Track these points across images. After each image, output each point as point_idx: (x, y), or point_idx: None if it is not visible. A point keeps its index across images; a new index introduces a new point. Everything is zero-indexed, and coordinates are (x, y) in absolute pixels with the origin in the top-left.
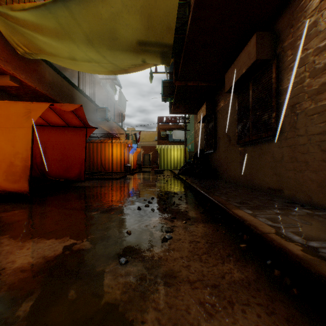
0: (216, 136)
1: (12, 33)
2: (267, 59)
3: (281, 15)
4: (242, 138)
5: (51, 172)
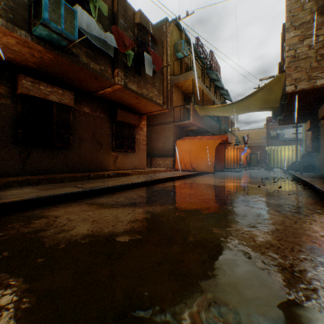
0: (318, 142)
1: (200, 110)
2: None
3: None
4: None
5: None
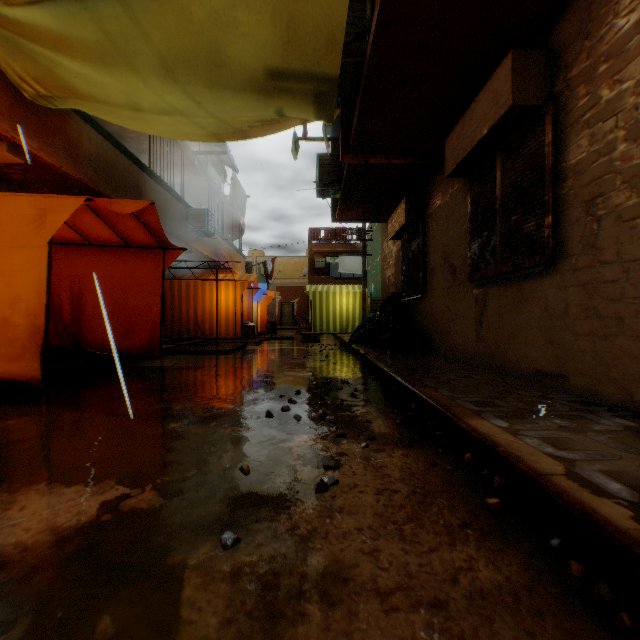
0: (426, 266)
1: (10, 54)
2: (535, 106)
3: (565, 13)
4: (481, 269)
5: (92, 340)
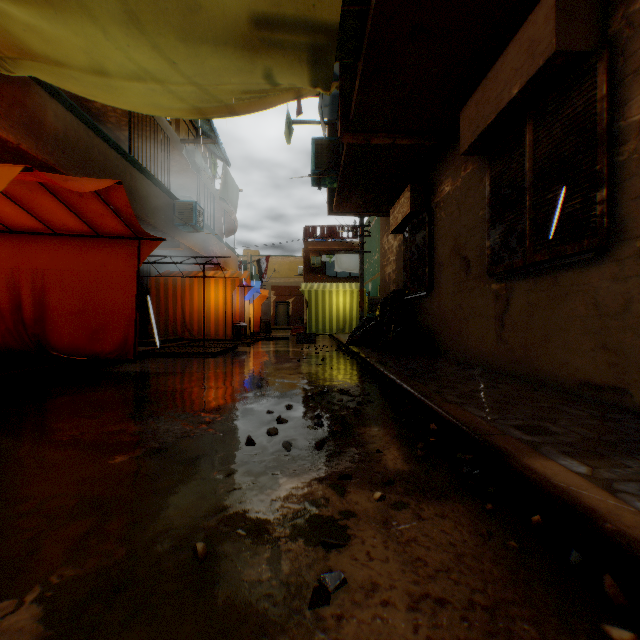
0: (432, 260)
1: None
2: (583, 53)
3: None
4: (504, 260)
5: (58, 342)
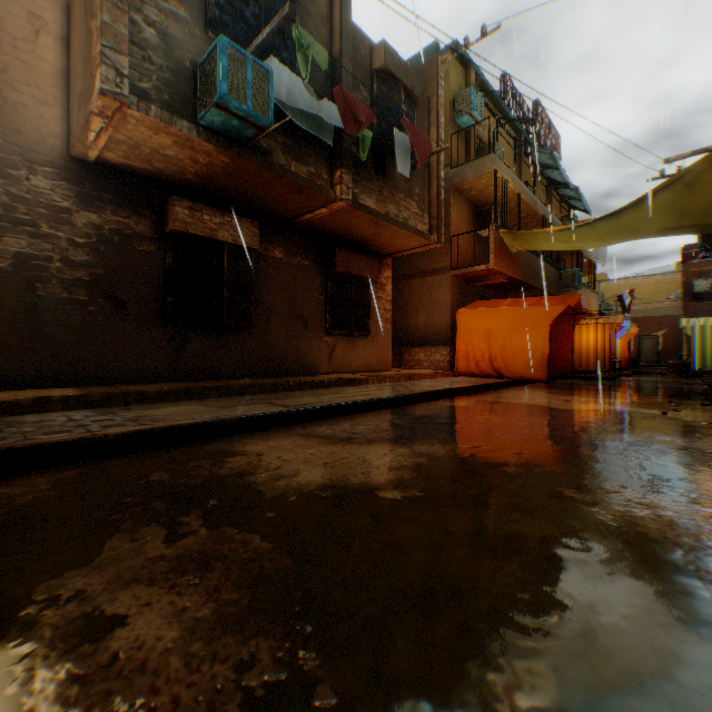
0: None
1: (513, 240)
2: None
3: None
4: None
5: None
